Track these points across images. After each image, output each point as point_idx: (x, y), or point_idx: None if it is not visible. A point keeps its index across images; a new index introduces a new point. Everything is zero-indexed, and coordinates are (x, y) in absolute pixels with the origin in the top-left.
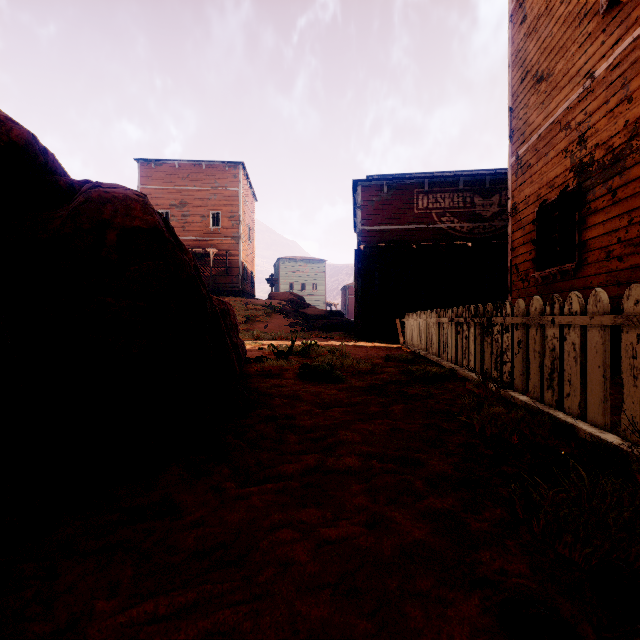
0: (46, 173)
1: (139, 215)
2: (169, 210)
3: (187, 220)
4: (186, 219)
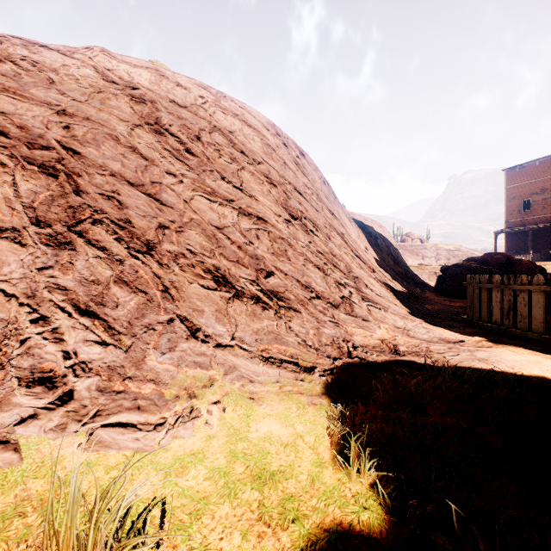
0: (511, 259)
1: (528, 265)
2: (530, 198)
3: (546, 202)
4: (545, 201)
